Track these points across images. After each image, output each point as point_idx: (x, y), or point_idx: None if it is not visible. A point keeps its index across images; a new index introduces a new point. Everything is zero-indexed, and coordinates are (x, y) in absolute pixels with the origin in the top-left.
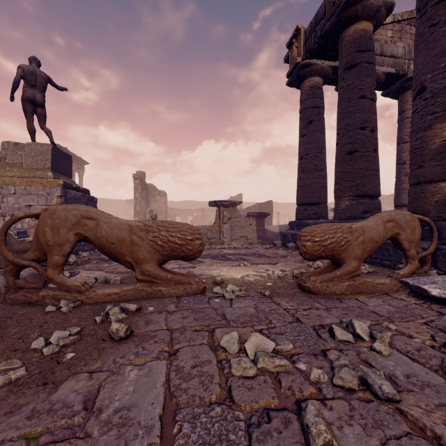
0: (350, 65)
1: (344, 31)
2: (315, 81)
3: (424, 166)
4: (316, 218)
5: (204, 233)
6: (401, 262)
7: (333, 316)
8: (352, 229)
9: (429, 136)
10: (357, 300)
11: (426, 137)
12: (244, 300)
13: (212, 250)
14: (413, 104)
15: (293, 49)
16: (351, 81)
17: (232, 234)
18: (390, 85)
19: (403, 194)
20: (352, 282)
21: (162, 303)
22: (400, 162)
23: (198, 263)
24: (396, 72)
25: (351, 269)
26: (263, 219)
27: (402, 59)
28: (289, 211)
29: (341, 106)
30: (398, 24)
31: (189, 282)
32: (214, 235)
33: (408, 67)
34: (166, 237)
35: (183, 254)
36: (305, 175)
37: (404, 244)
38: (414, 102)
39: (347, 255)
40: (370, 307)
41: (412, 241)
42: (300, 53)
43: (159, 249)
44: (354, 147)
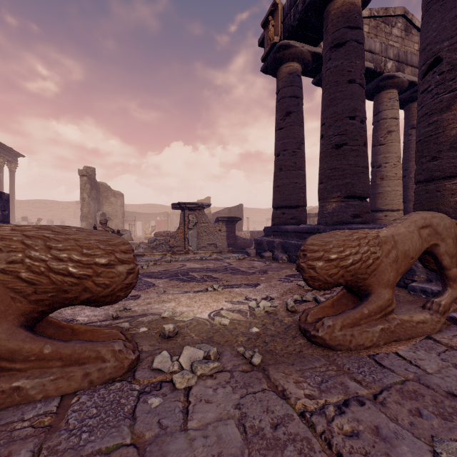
0: (338, 43)
1: (331, 3)
2: (293, 67)
3: (441, 158)
4: (294, 223)
5: (166, 240)
6: (412, 279)
7: (405, 430)
8: (381, 239)
9: (447, 120)
10: (402, 358)
11: (443, 121)
12: (216, 391)
13: (173, 264)
14: (422, 82)
15: (270, 28)
16: (339, 61)
17: (199, 241)
18: (366, 83)
19: (379, 199)
20: (386, 325)
21: (3, 440)
22: (376, 165)
23: (146, 289)
24: (374, 69)
25: (384, 303)
26: (234, 225)
27: (379, 56)
28: (258, 216)
29: (327, 92)
30: (374, 19)
31: (99, 356)
32: (178, 243)
33: (385, 65)
34: (42, 261)
35: (88, 294)
36: (283, 173)
37: (444, 261)
38: (424, 79)
39: (375, 280)
40: (436, 379)
41: (454, 255)
42: (278, 32)
43: (24, 290)
44: (342, 139)
